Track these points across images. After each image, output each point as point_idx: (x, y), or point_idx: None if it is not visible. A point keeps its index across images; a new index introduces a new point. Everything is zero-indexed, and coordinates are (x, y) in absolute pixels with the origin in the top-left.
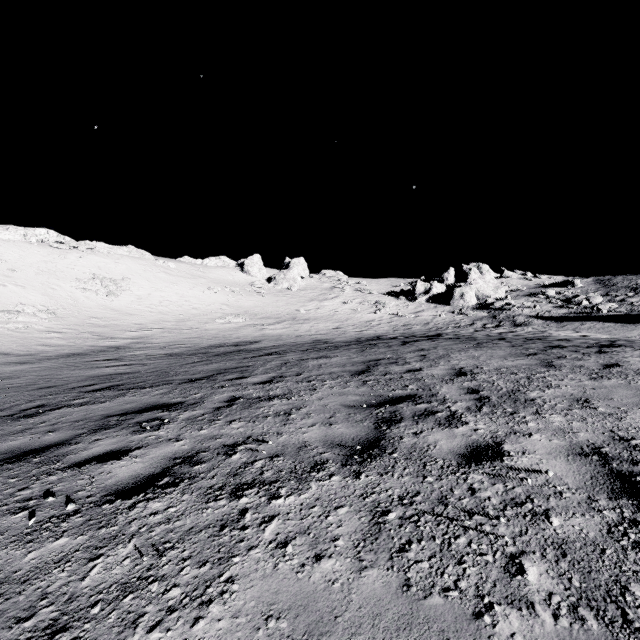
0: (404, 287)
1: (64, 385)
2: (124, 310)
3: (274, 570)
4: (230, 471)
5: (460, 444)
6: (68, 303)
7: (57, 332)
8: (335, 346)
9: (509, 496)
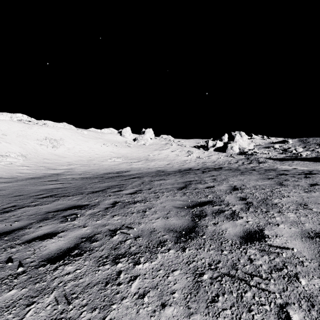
0: (202, 143)
1: (27, 194)
2: (61, 155)
3: (137, 314)
4: (112, 246)
5: (240, 230)
6: (32, 151)
7: (26, 166)
8: (168, 173)
9: (272, 264)
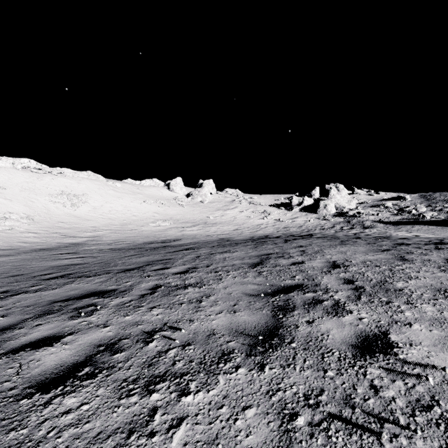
0: (283, 200)
1: (29, 274)
2: (83, 217)
3: None
4: (145, 361)
5: (350, 334)
6: (43, 212)
7: (33, 233)
8: (235, 243)
9: (413, 397)
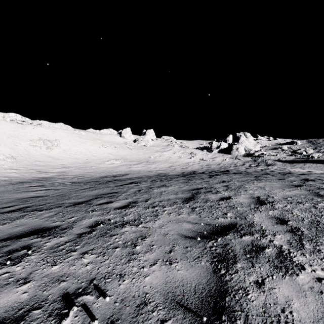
0: (205, 145)
1: None
2: (55, 157)
3: None
4: None
5: (319, 310)
6: (24, 153)
7: (15, 169)
8: (170, 178)
9: None
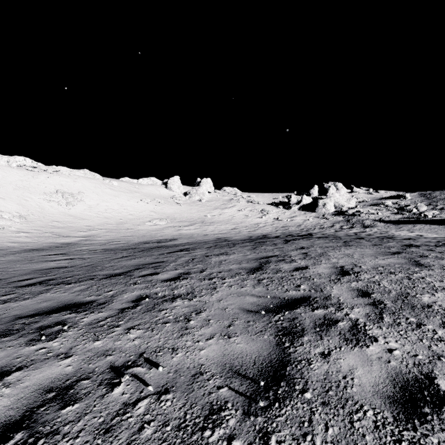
0: (282, 199)
1: (7, 279)
2: (78, 216)
3: None
4: (103, 421)
5: (382, 376)
6: (36, 210)
7: (25, 232)
8: (233, 243)
9: None
